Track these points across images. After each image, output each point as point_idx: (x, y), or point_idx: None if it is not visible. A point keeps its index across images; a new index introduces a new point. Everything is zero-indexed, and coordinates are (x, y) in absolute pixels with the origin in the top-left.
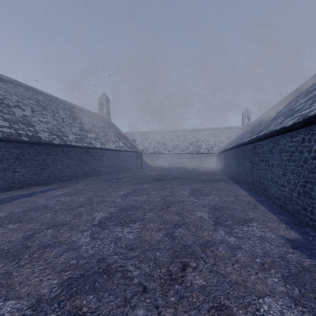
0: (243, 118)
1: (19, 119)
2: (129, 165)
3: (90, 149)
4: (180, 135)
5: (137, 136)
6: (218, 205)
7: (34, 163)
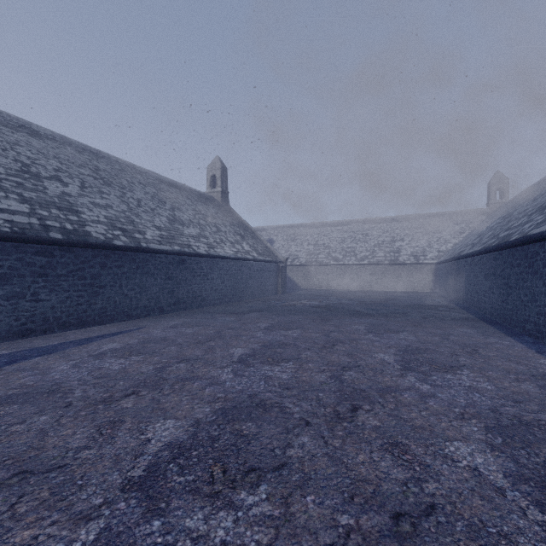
0: (491, 192)
1: (54, 199)
2: (261, 286)
3: (187, 256)
4: (357, 230)
5: (276, 233)
6: (506, 414)
7: (76, 283)
